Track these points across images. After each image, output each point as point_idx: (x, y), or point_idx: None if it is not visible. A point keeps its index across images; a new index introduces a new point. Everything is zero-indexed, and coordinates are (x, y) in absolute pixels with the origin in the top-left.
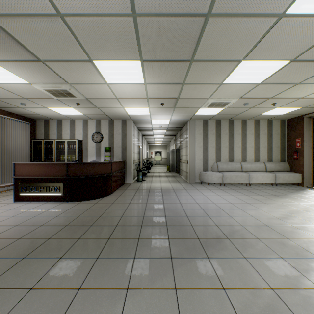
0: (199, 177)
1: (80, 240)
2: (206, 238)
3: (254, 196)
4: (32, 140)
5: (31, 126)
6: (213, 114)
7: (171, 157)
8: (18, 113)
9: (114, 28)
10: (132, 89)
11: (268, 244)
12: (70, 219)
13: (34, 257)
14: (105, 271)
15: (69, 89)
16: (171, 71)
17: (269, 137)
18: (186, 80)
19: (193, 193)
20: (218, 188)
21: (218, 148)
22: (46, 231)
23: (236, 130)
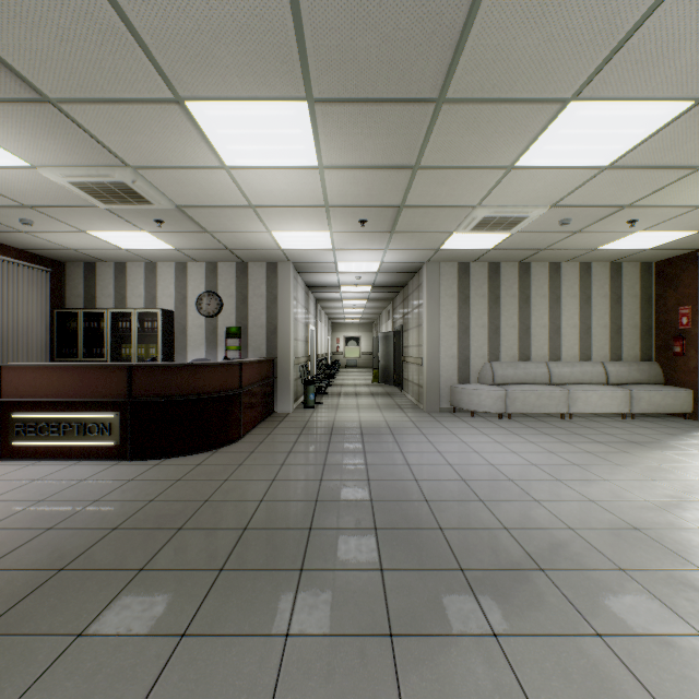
0: (450, 398)
1: (144, 574)
2: (482, 569)
3: (586, 444)
4: (55, 309)
5: (53, 277)
6: (484, 248)
7: (383, 350)
8: (19, 245)
9: None
10: (289, 182)
11: (653, 586)
12: (128, 508)
13: (3, 634)
14: (200, 685)
15: (132, 182)
16: (386, 131)
17: (613, 302)
18: (423, 158)
19: (436, 436)
20: (496, 425)
21: (493, 329)
22: (58, 545)
23: (537, 287)
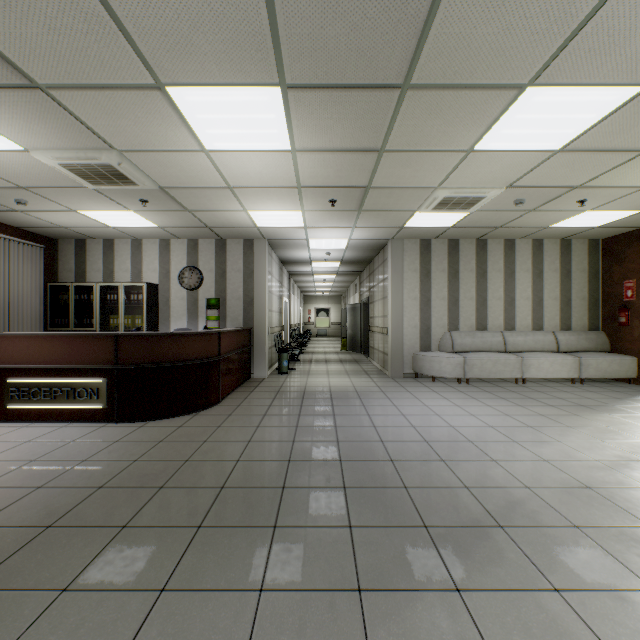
0: (413, 365)
1: (127, 530)
2: (444, 526)
3: (539, 407)
4: (48, 283)
5: (47, 253)
6: (444, 226)
7: (351, 320)
8: (15, 223)
9: None
10: (264, 165)
11: (606, 543)
12: (113, 468)
13: None
14: (177, 639)
15: (118, 164)
16: (354, 116)
17: (563, 276)
18: (388, 141)
19: (400, 400)
20: (455, 389)
21: (452, 301)
22: (47, 503)
23: (493, 263)
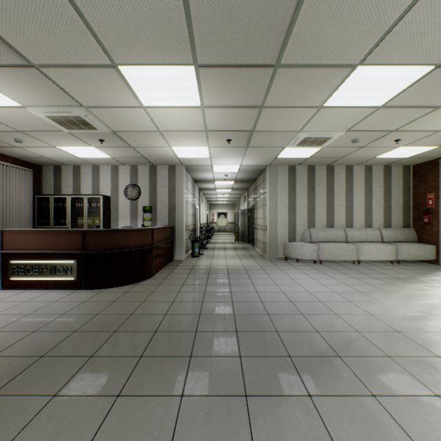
0: (284, 251)
1: (93, 359)
2: (302, 356)
3: (368, 279)
4: (36, 195)
5: (35, 175)
6: (304, 157)
7: (242, 220)
8: (13, 155)
9: (148, 2)
10: (183, 116)
11: (408, 366)
12: (83, 319)
13: (8, 395)
14: (129, 425)
15: (85, 116)
16: (243, 84)
17: (386, 191)
18: (266, 101)
19: (274, 274)
20: (312, 267)
21: (310, 207)
22: (40, 341)
23: (338, 181)
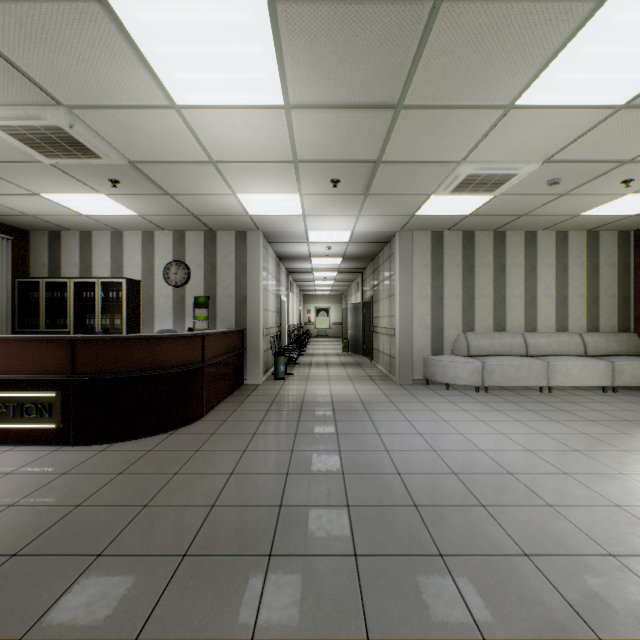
0: (424, 370)
1: None
2: (514, 639)
3: (579, 423)
4: (16, 278)
5: (16, 245)
6: (460, 215)
7: (353, 320)
8: None
9: None
10: (252, 129)
11: None
12: (44, 519)
13: None
14: None
15: (69, 126)
16: (367, 49)
17: (590, 272)
18: (408, 92)
19: (413, 413)
20: (474, 399)
21: (467, 299)
22: None
23: (512, 256)
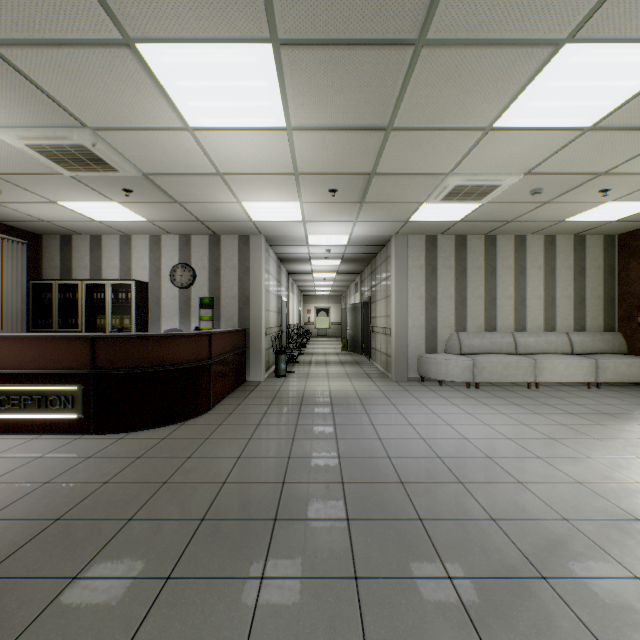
0: (418, 368)
1: (76, 584)
2: (473, 577)
3: (559, 415)
4: (30, 280)
5: (30, 249)
6: (452, 220)
7: (352, 320)
8: None
9: None
10: (257, 146)
11: None
12: (78, 492)
13: None
14: None
15: (92, 145)
16: (359, 83)
17: (577, 274)
18: (397, 117)
19: (406, 407)
20: (464, 394)
21: (460, 300)
22: None
23: (503, 259)
